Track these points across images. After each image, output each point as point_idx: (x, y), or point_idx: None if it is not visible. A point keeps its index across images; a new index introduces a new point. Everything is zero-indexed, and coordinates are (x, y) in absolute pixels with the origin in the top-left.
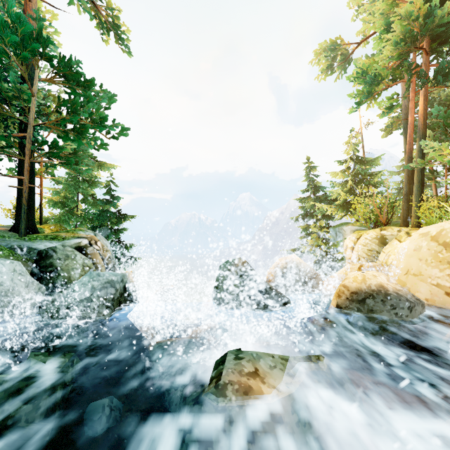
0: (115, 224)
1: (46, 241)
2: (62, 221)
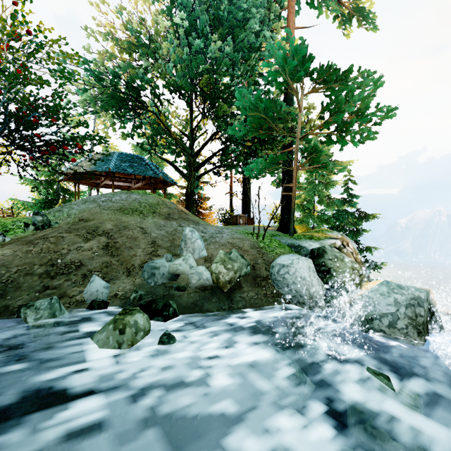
0: (353, 225)
1: (308, 240)
2: (304, 222)
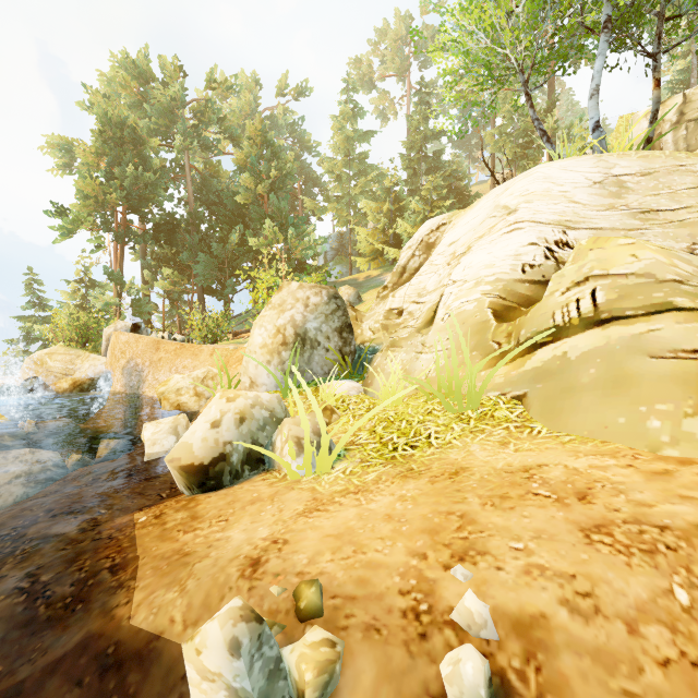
0: None
1: None
2: None
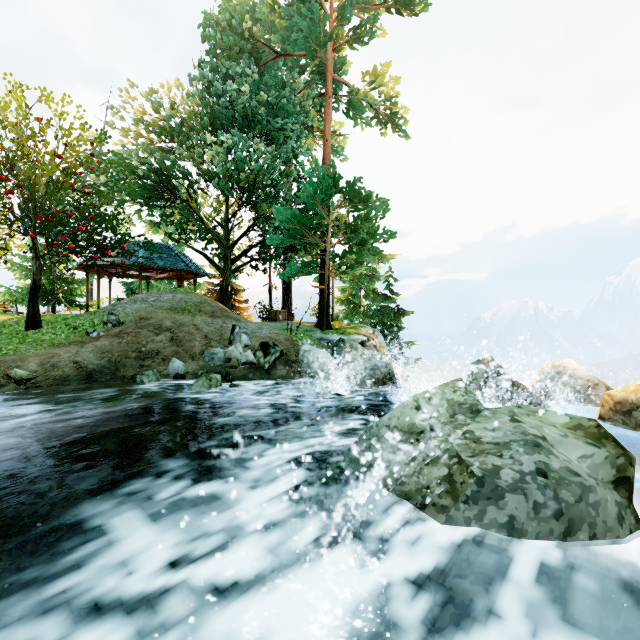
0: (394, 321)
1: (337, 335)
2: (348, 318)
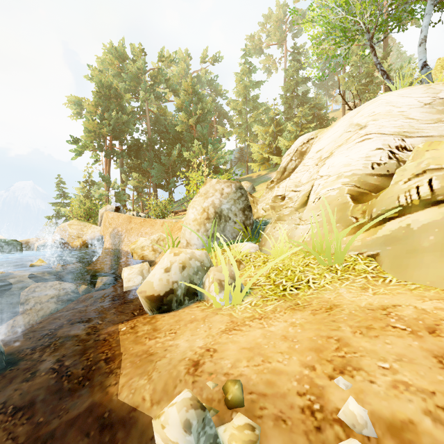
0: None
1: None
2: None
